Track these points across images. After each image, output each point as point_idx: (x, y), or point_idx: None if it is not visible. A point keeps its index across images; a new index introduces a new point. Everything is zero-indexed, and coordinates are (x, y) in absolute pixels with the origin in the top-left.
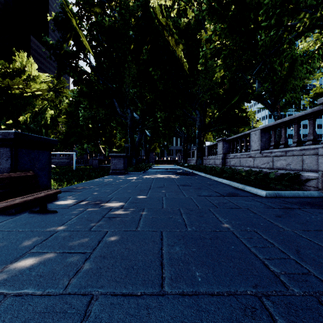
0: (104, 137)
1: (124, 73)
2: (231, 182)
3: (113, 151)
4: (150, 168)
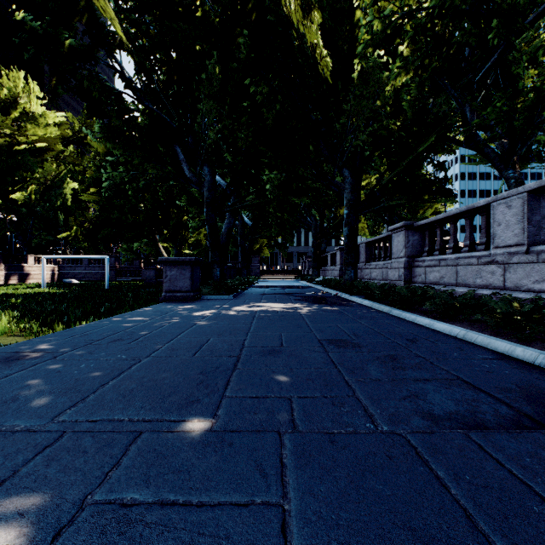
0: (167, 228)
1: (196, 90)
2: (471, 334)
3: (185, 254)
4: (250, 286)
